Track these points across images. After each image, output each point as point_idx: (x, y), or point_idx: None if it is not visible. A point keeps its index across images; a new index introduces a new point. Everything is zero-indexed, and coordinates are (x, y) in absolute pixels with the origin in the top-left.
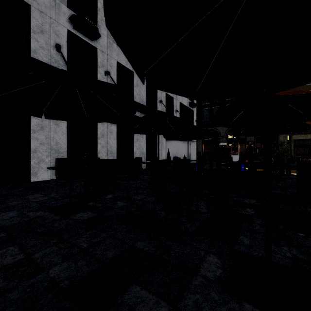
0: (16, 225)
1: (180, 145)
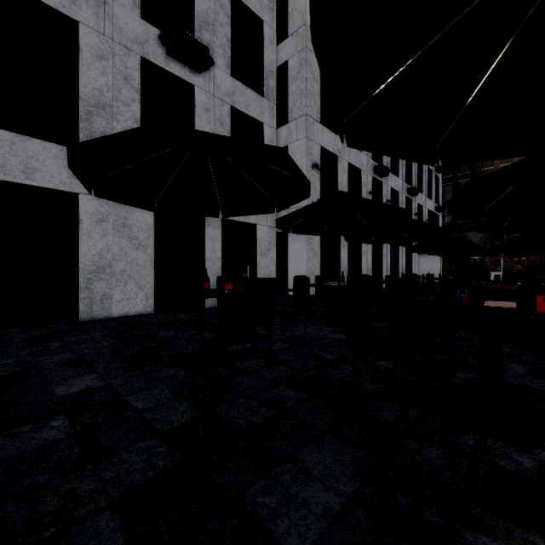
0: None
1: (421, 259)
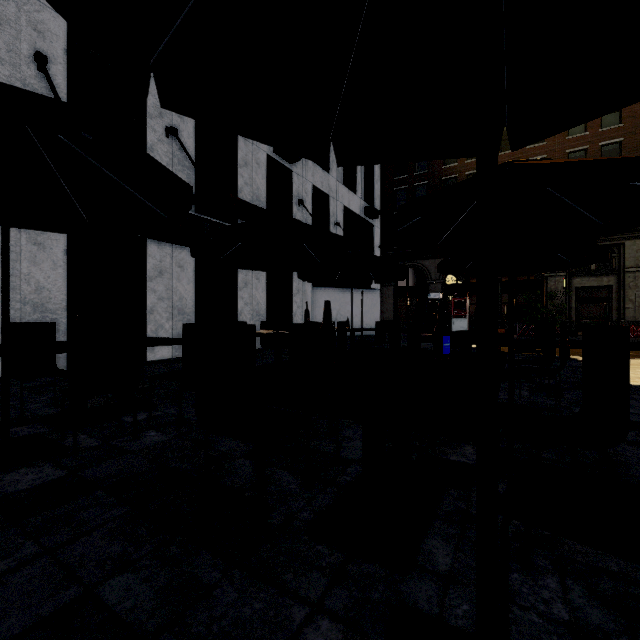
0: None
1: (346, 298)
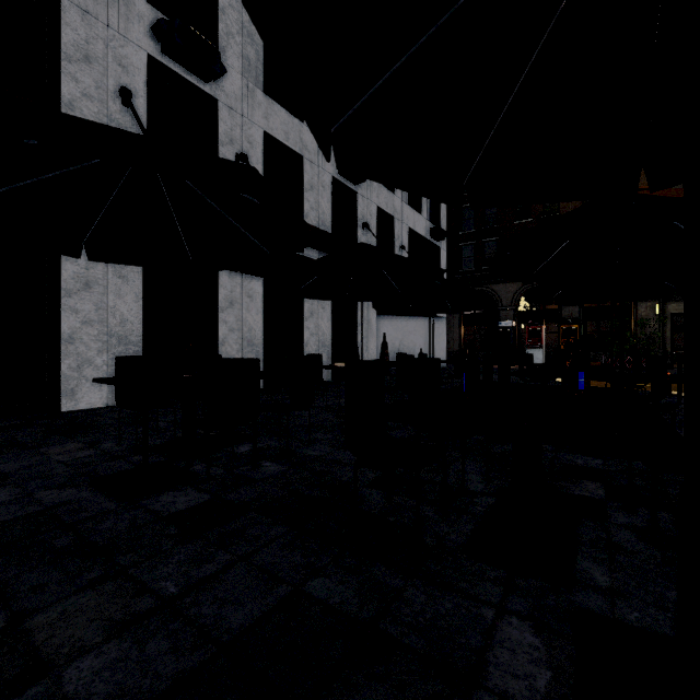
0: (4, 527)
1: (410, 327)
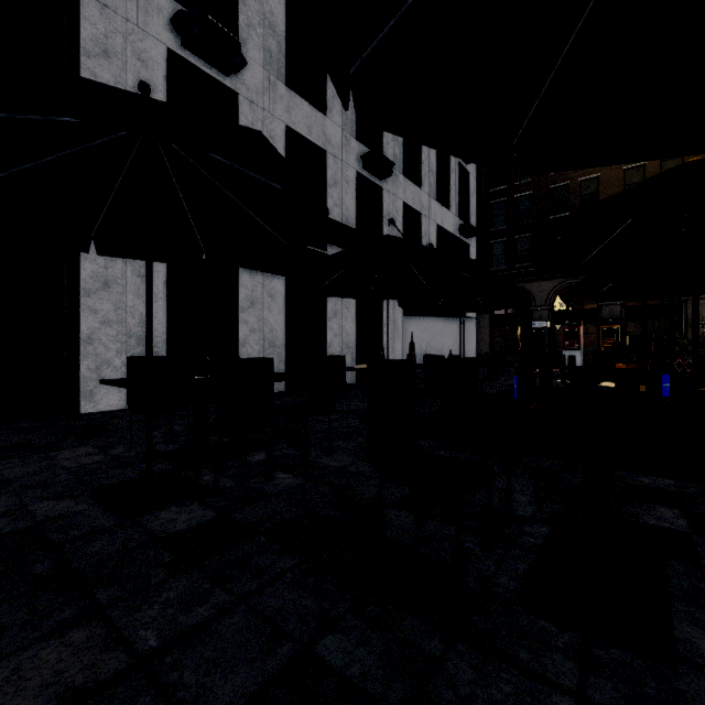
0: None
1: (437, 328)
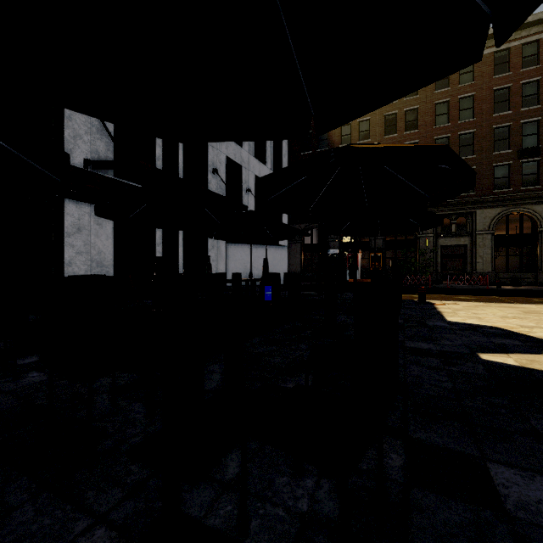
0: None
1: (259, 253)
